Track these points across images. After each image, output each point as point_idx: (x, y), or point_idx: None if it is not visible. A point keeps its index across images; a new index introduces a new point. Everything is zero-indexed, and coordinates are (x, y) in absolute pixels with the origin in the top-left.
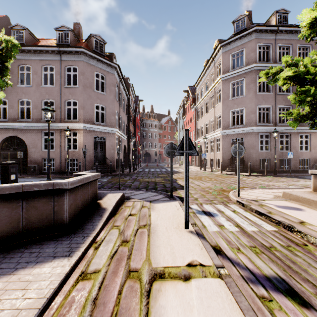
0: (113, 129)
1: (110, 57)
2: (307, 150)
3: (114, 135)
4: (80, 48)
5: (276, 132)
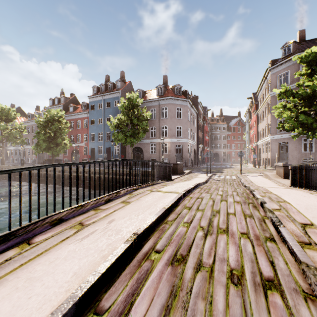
0: (186, 140)
1: (185, 93)
2: None
3: (187, 144)
4: (169, 97)
5: None
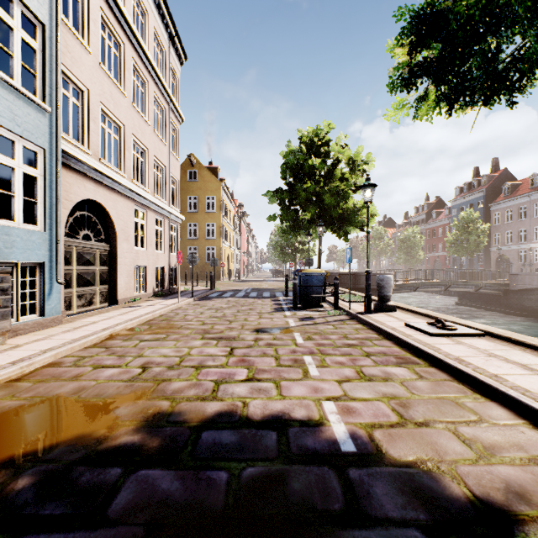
0: None
1: None
2: None
3: None
4: None
5: None
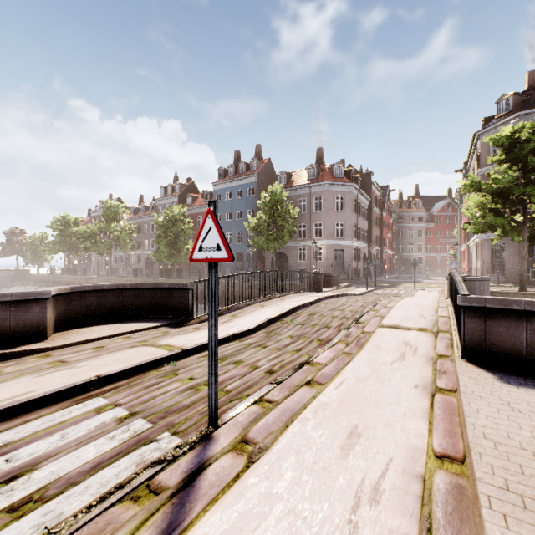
0: (350, 241)
1: (348, 173)
2: None
3: (352, 247)
4: (324, 182)
5: None
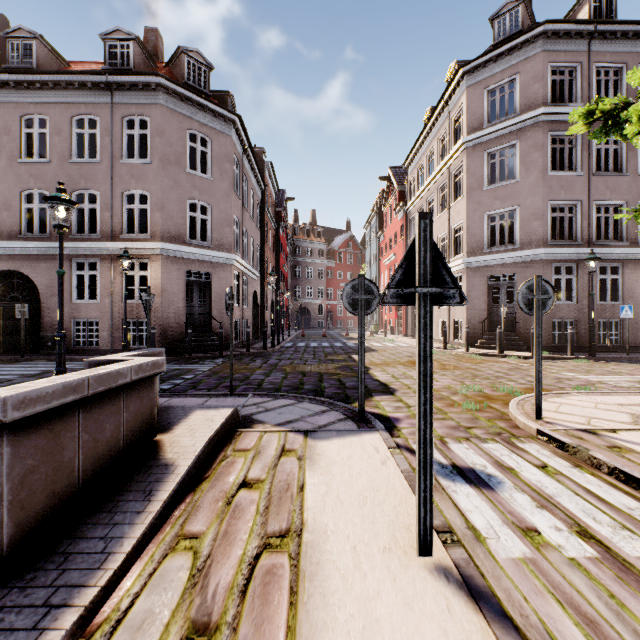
0: (227, 255)
1: (223, 100)
2: None
3: (231, 270)
4: (154, 77)
5: (595, 258)
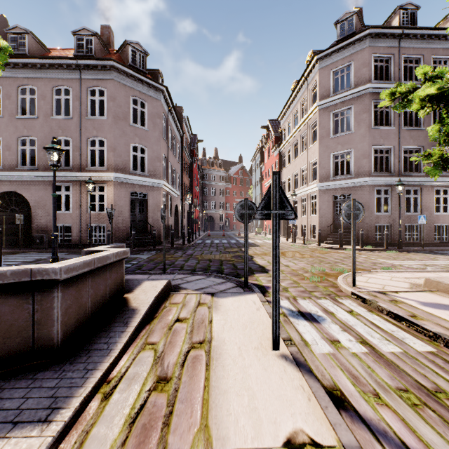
0: (158, 181)
1: (155, 75)
2: (446, 213)
3: (160, 191)
4: (109, 61)
5: (401, 184)
